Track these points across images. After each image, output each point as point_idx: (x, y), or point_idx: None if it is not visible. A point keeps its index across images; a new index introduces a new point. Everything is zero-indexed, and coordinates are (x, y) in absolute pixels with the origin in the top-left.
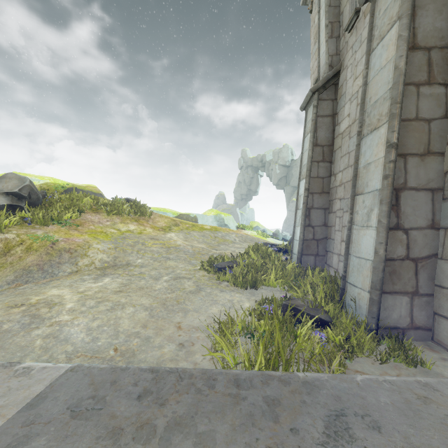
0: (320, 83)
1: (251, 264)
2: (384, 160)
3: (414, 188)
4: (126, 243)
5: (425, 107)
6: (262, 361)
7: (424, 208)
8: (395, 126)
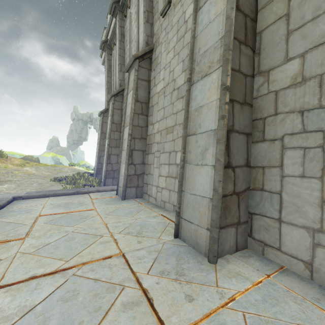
0: (104, 110)
1: (74, 178)
2: (107, 148)
3: (113, 154)
4: (1, 172)
5: (116, 136)
6: (73, 187)
7: (115, 159)
8: (109, 140)
